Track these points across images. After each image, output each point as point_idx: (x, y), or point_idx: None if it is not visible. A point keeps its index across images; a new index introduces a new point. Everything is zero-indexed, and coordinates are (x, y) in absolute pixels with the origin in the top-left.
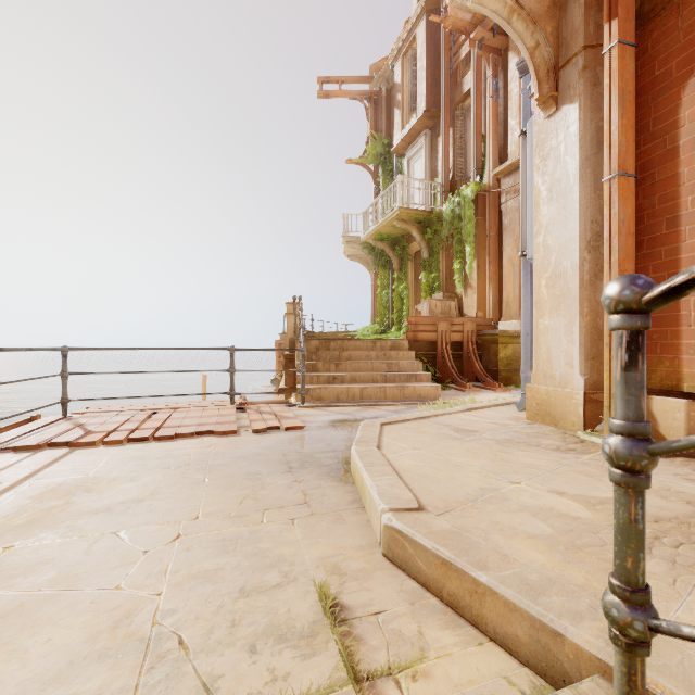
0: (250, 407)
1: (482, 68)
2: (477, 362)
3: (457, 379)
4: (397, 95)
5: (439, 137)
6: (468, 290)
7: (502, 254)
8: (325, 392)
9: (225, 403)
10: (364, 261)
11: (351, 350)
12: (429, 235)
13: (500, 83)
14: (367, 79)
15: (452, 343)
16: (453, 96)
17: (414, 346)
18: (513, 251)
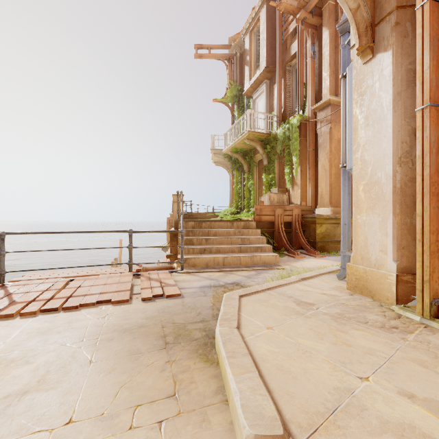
0: (143, 274)
1: (304, 39)
2: (301, 236)
3: (289, 248)
4: (247, 57)
5: (274, 84)
6: (294, 186)
7: (317, 163)
8: (198, 261)
9: (125, 270)
10: (225, 165)
11: (216, 228)
12: (268, 149)
13: (316, 48)
14: (227, 47)
15: (284, 223)
16: (284, 57)
17: (259, 225)
18: (325, 161)
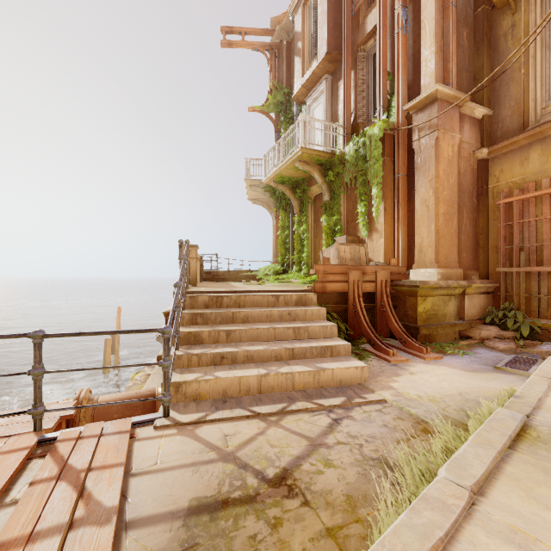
0: (60, 443)
1: (388, 4)
2: (393, 316)
3: (376, 341)
4: (298, 43)
5: (339, 81)
6: (373, 234)
7: (411, 196)
8: (205, 386)
9: (30, 423)
10: (266, 204)
11: (248, 306)
12: (331, 177)
13: (408, 15)
14: (269, 32)
15: (363, 294)
16: (355, 38)
17: (322, 298)
18: (427, 192)
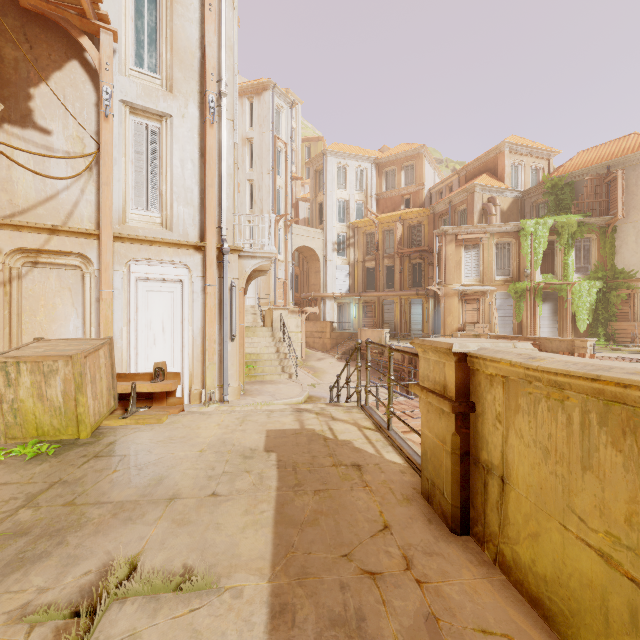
0: None
1: None
2: None
3: None
4: None
5: None
6: None
7: None
8: None
9: None
10: None
11: None
12: None
13: None
14: None
15: None
16: None
17: None
18: None
